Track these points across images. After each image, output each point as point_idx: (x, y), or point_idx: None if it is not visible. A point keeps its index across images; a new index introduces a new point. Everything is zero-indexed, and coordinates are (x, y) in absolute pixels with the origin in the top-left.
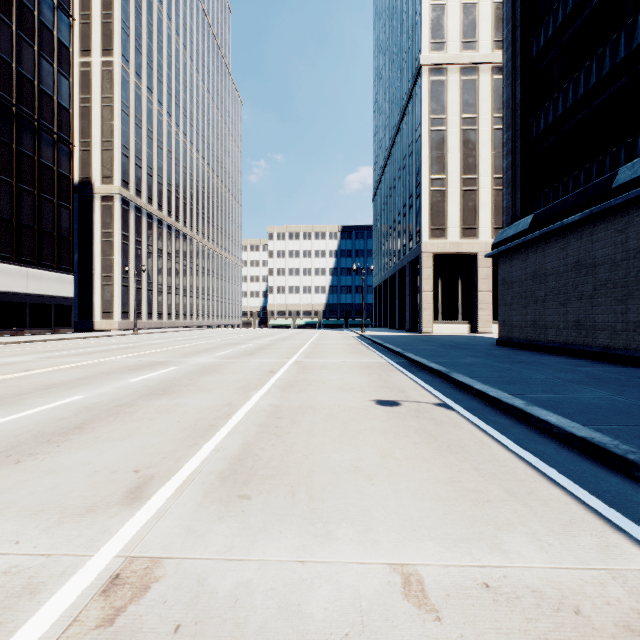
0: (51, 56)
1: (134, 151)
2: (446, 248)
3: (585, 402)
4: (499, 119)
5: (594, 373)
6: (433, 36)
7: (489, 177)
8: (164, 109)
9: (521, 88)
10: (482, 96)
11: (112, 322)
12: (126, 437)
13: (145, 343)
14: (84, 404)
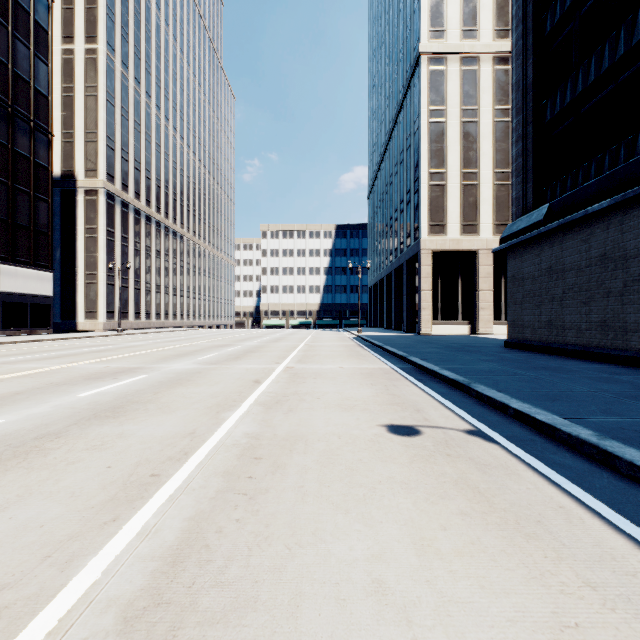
0: (27, 38)
1: (120, 144)
2: (446, 245)
3: None
4: (500, 111)
5: None
6: (432, 24)
7: (490, 171)
8: (153, 101)
9: (533, 67)
10: (483, 87)
11: (96, 322)
12: (11, 503)
13: (124, 345)
14: None
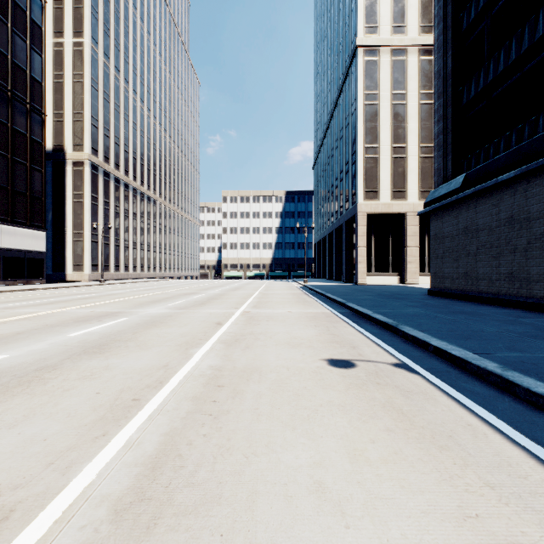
0: (24, 33)
1: (103, 122)
2: (378, 208)
3: None
4: (425, 95)
5: (541, 325)
6: (367, 21)
7: (416, 146)
8: (130, 86)
9: (452, 59)
10: (410, 74)
11: (82, 274)
12: (18, 422)
13: (106, 293)
14: (1, 367)
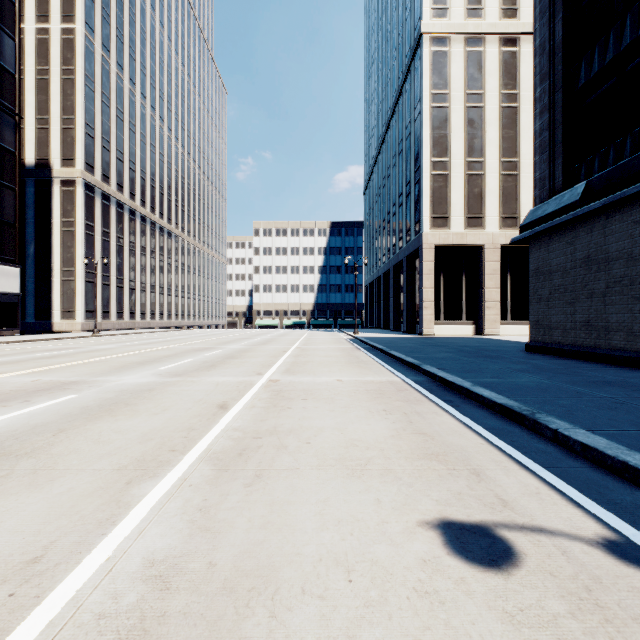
0: None
1: (101, 132)
2: (449, 239)
3: None
4: (507, 96)
5: None
6: (435, 1)
7: (496, 160)
8: (137, 89)
9: (563, 24)
10: (489, 70)
11: (74, 322)
12: None
13: (88, 349)
14: None
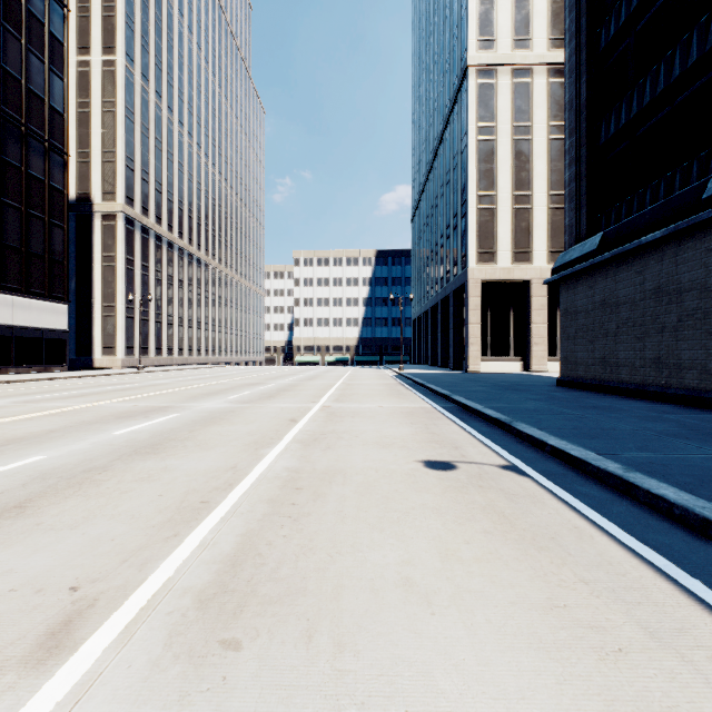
0: (41, 51)
1: (140, 163)
2: (496, 274)
3: (699, 465)
4: (556, 128)
5: (688, 422)
6: (481, 33)
7: (544, 194)
8: (175, 116)
9: (587, 86)
10: (537, 102)
11: (114, 359)
12: (80, 523)
13: (148, 383)
14: (42, 468)
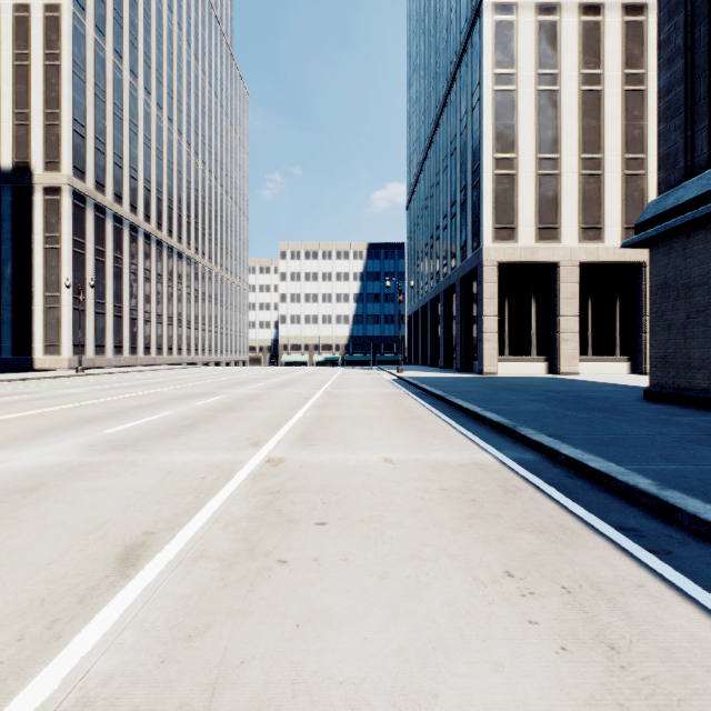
0: None
1: (93, 130)
2: (516, 255)
3: None
4: (589, 77)
5: None
6: None
7: (575, 157)
8: (140, 83)
9: None
10: (566, 44)
11: (59, 358)
12: None
13: (44, 394)
14: None
